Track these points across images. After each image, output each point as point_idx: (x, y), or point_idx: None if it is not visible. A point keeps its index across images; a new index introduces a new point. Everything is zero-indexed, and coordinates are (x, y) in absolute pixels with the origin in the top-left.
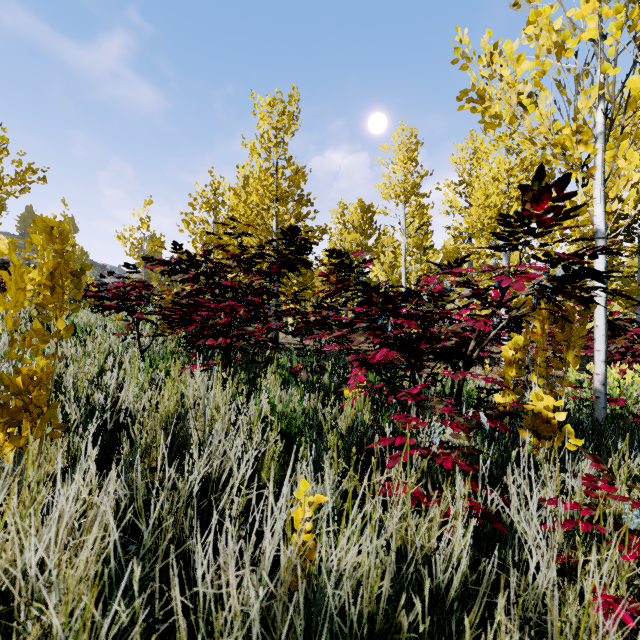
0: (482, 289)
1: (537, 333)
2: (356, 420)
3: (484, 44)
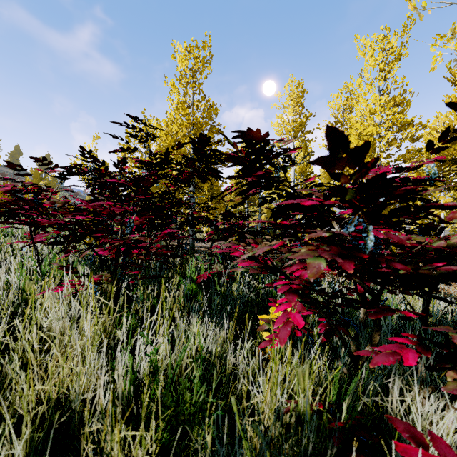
0: None
1: None
2: (298, 411)
3: None
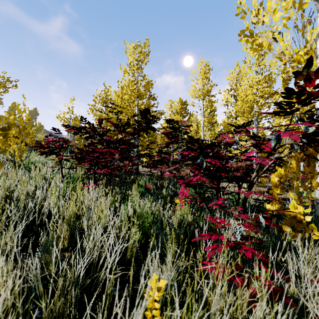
0: (263, 140)
1: (293, 167)
2: (184, 219)
3: (254, 3)
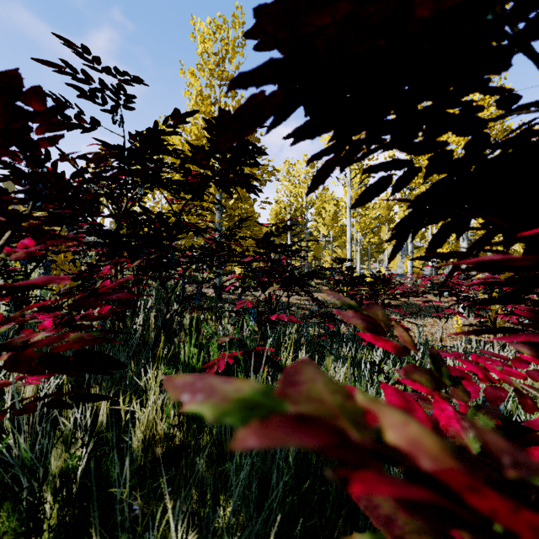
0: None
1: None
2: None
3: None
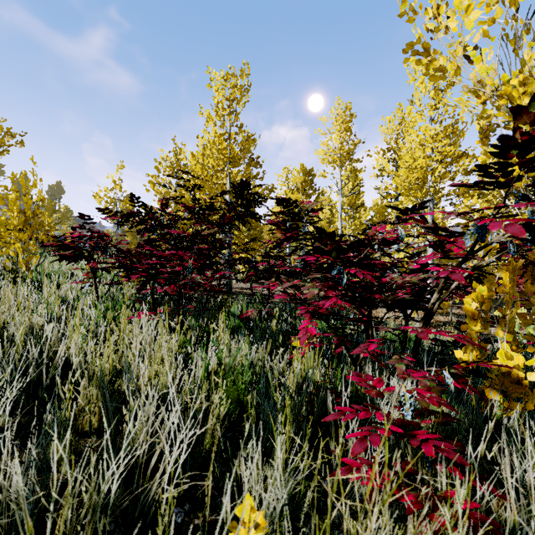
0: (452, 236)
1: (504, 284)
2: (308, 378)
3: None
